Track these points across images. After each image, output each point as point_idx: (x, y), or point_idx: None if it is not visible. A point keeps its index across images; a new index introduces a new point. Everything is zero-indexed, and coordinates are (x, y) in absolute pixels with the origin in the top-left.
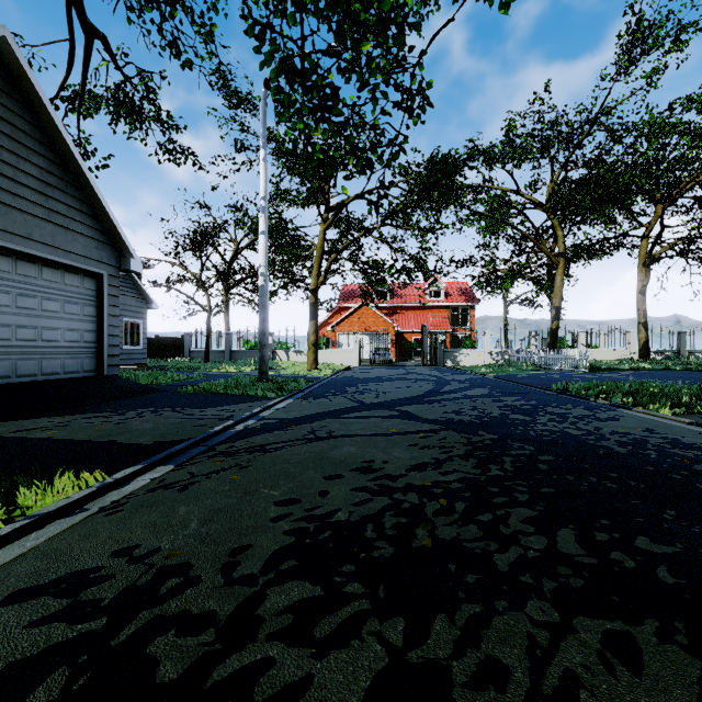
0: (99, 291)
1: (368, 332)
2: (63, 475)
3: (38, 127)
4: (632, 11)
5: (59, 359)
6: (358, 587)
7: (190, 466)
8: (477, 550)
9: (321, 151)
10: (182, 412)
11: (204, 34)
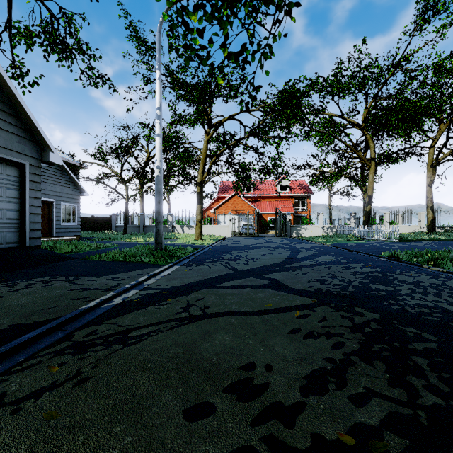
0: (21, 177)
1: (238, 214)
2: None
3: None
4: None
5: None
6: None
7: (15, 376)
8: None
9: (197, 32)
10: (72, 282)
11: None
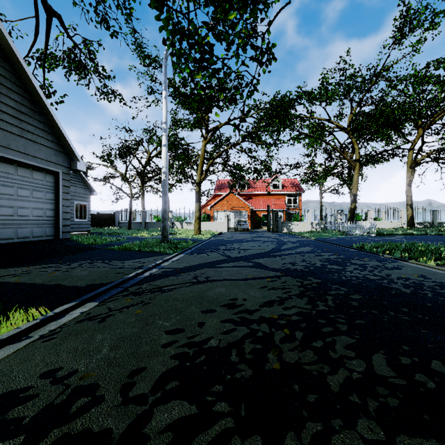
0: (56, 183)
1: (233, 210)
2: (18, 310)
3: (15, 74)
4: (403, 3)
5: (29, 228)
6: (224, 406)
7: (109, 303)
8: (314, 372)
9: (202, 88)
10: (109, 264)
11: (125, 14)
